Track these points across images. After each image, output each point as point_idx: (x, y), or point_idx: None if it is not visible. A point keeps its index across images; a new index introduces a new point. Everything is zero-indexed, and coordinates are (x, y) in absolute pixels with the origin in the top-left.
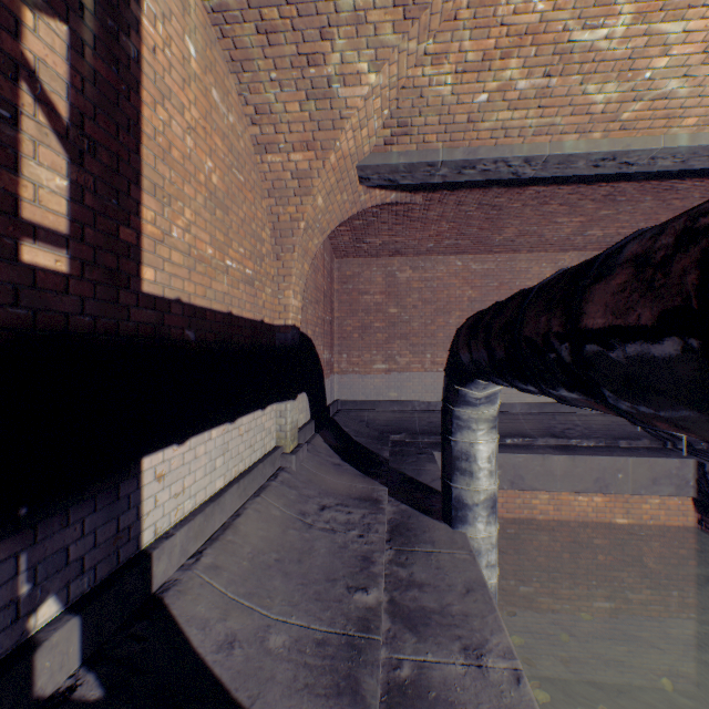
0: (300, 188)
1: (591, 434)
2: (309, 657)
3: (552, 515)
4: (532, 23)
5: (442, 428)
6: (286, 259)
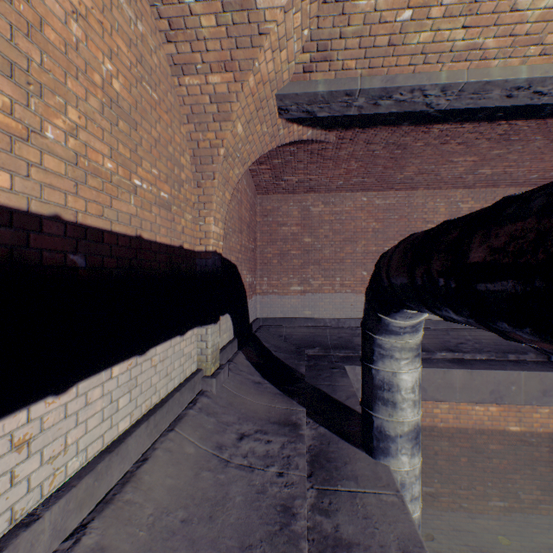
0: (219, 113)
1: (482, 348)
2: None
3: (451, 423)
4: None
5: (362, 354)
6: (206, 186)
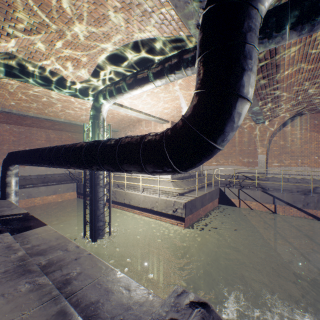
0: None
1: (55, 181)
2: None
3: (41, 203)
4: (25, 99)
5: (2, 177)
6: None
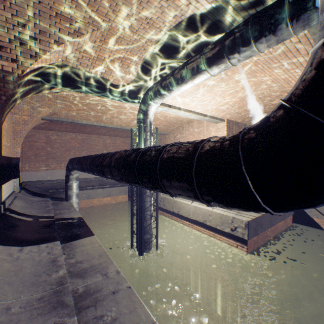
0: (25, 123)
1: (110, 184)
2: (40, 212)
3: (98, 204)
4: (82, 109)
5: (66, 181)
6: (18, 139)
